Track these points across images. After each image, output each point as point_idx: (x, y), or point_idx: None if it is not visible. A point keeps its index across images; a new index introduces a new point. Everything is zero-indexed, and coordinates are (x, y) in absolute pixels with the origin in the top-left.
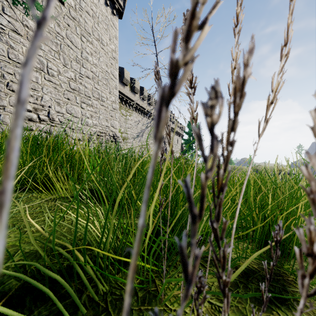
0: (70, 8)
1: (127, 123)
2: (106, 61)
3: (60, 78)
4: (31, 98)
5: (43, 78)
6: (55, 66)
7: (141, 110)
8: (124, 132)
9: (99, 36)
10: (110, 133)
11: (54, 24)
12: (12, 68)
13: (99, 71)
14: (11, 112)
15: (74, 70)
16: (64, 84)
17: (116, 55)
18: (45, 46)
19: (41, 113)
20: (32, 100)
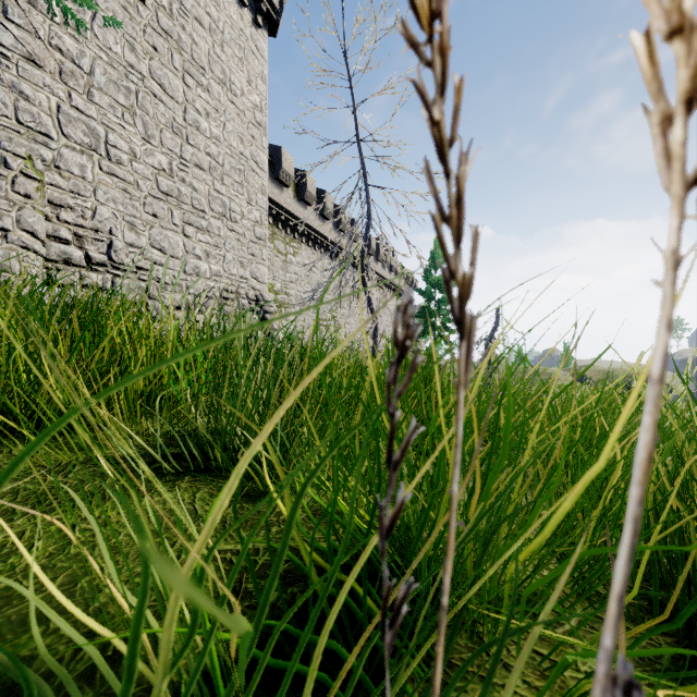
0: (158, 9)
1: (289, 270)
2: (240, 131)
3: (137, 168)
4: (69, 214)
5: (97, 168)
6: (124, 141)
7: (321, 243)
8: (281, 291)
9: (225, 74)
10: (250, 292)
11: (122, 46)
12: (26, 144)
13: (226, 153)
14: (21, 244)
15: (167, 151)
16: (145, 181)
17: (264, 118)
18: (102, 95)
19: (92, 247)
20: (72, 219)
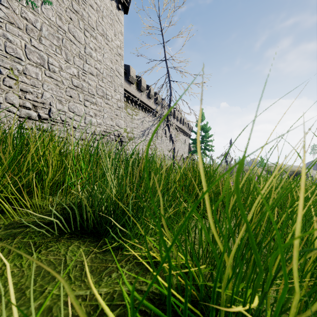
0: (72, 0)
1: (133, 122)
2: (111, 57)
3: (62, 74)
4: (30, 96)
5: (44, 74)
6: (56, 61)
7: (148, 110)
8: (130, 132)
9: (103, 31)
10: (115, 132)
11: (55, 17)
12: (10, 63)
13: (104, 68)
14: (7, 109)
15: (77, 67)
16: (66, 80)
17: (122, 51)
18: (46, 40)
19: (41, 111)
20: (32, 98)
